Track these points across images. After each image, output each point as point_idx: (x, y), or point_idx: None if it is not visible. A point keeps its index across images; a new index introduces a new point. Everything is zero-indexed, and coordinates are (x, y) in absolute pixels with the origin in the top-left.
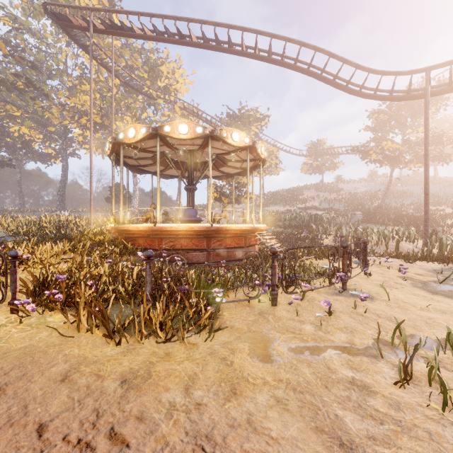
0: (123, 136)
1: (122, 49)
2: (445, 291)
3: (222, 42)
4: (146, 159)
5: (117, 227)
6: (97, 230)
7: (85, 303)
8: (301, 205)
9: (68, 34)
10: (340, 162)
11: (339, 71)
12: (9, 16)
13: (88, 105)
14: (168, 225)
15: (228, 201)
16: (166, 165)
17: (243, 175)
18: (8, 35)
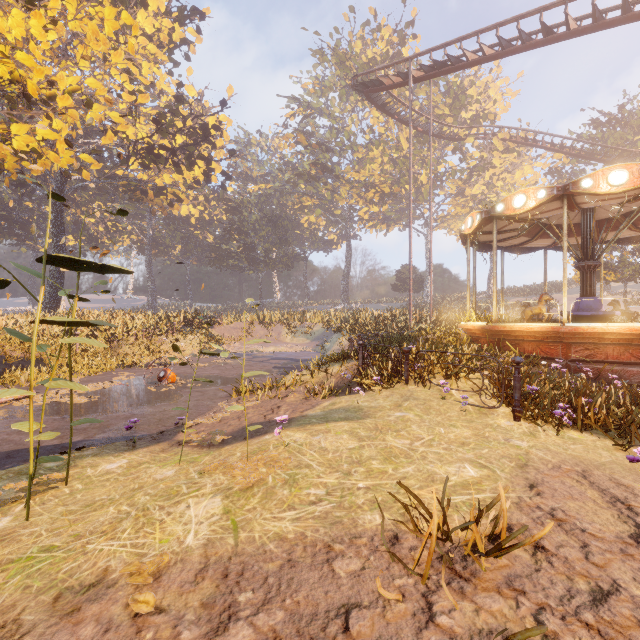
0: (503, 207)
1: (414, 88)
2: None
3: (631, 4)
4: (511, 231)
5: (493, 327)
6: (418, 327)
7: (622, 425)
8: None
9: (370, 99)
10: None
11: None
12: (303, 105)
13: (377, 174)
14: (587, 325)
15: (617, 277)
16: (533, 235)
17: None
18: (302, 125)
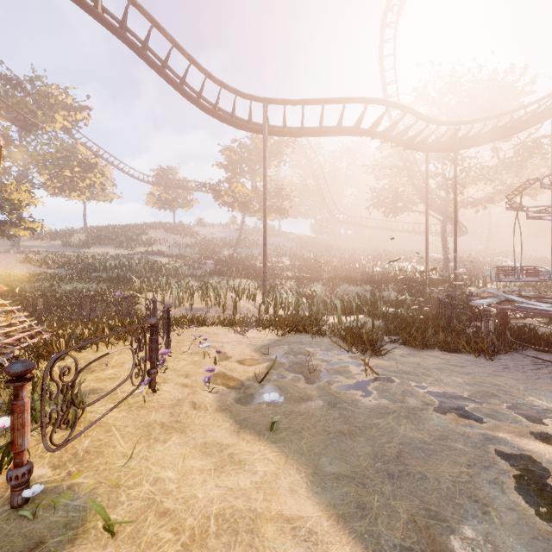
0: None
1: None
2: (262, 406)
3: None
4: None
5: None
6: None
7: None
8: (144, 249)
9: None
10: (195, 200)
11: (168, 55)
12: None
13: None
14: None
15: None
16: None
17: None
18: None
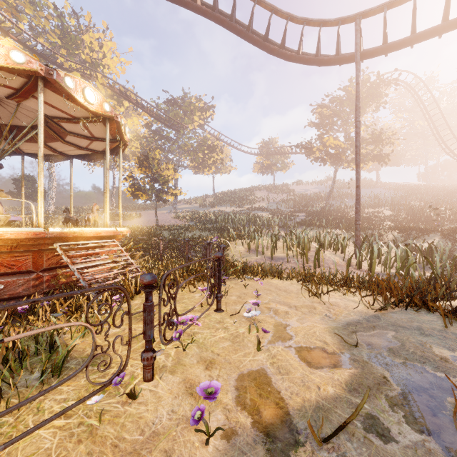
0: None
1: (25, 3)
2: None
3: None
4: None
5: None
6: None
7: None
8: (249, 206)
9: None
10: (290, 162)
11: (251, 15)
12: None
13: None
14: None
15: (147, 197)
16: None
17: (115, 153)
18: None
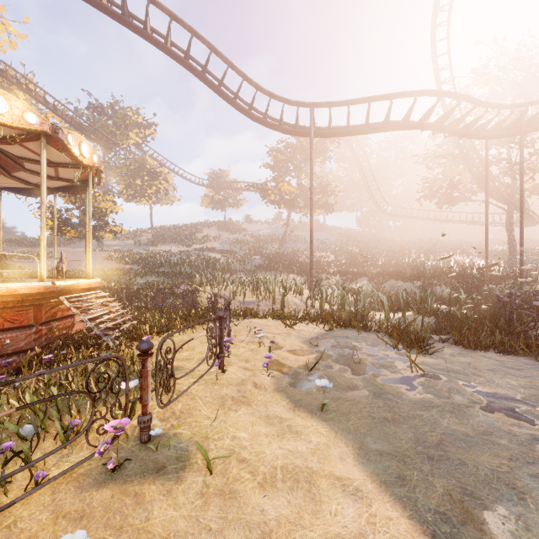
0: None
1: None
2: (312, 391)
3: None
4: None
5: None
6: None
7: None
8: (199, 246)
9: None
10: (243, 199)
11: (224, 75)
12: None
13: None
14: None
15: (77, 234)
16: None
17: (72, 192)
18: None
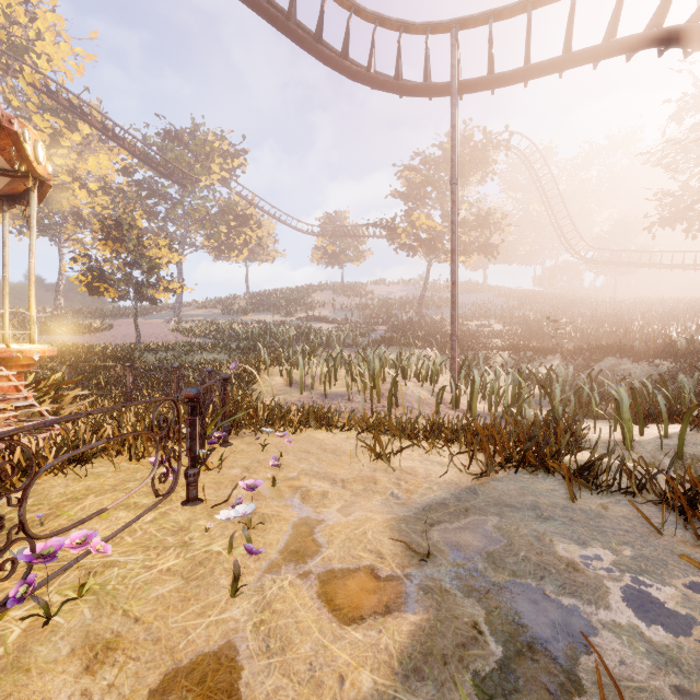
0: None
1: None
2: None
3: None
4: None
5: None
6: None
7: None
8: (305, 314)
9: None
10: (367, 250)
11: None
12: None
13: None
14: None
15: (118, 294)
16: None
17: (27, 201)
18: None
